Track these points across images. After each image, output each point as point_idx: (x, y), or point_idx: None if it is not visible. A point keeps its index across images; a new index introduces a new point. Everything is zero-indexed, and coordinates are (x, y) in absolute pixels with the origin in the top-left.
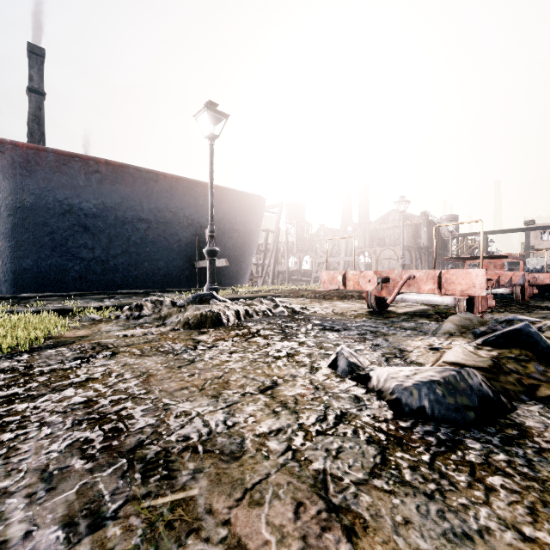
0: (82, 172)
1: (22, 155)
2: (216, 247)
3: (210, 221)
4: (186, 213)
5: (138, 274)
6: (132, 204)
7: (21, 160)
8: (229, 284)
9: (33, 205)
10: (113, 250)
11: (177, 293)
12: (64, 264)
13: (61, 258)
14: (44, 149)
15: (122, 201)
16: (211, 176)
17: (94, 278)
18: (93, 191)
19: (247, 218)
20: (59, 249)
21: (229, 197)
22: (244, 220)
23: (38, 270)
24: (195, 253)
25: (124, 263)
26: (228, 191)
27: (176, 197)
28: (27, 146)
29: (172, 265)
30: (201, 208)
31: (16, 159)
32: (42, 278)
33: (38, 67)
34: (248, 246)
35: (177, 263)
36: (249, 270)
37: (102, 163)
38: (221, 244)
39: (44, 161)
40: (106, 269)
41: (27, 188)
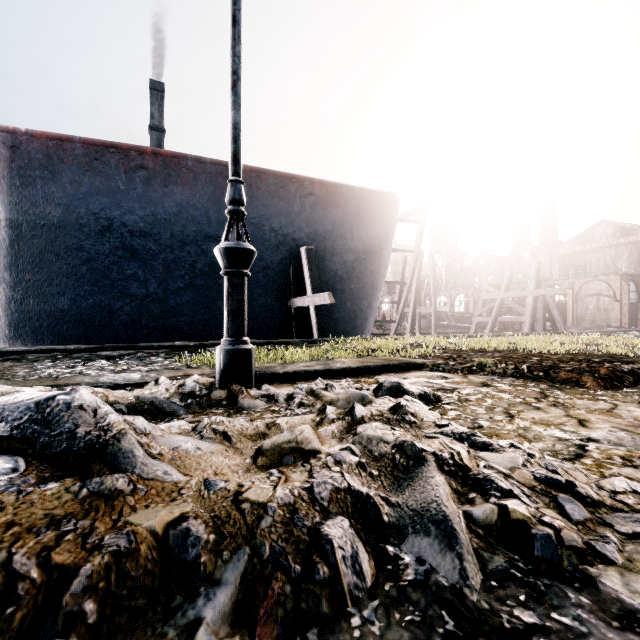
0: (122, 169)
1: (41, 150)
2: (244, 242)
3: (232, 173)
4: (273, 225)
5: (210, 318)
6: (194, 213)
7: (40, 156)
8: (344, 333)
9: (61, 221)
10: (172, 283)
11: (207, 353)
12: (110, 303)
13: (105, 295)
14: (69, 139)
15: (179, 210)
16: (234, 55)
17: (151, 324)
18: (138, 196)
19: (369, 231)
20: (102, 283)
21: (339, 197)
22: (364, 234)
23: (78, 312)
24: (290, 286)
25: (189, 302)
26: (338, 188)
27: (258, 200)
28: (48, 136)
29: (257, 304)
30: (297, 217)
31: (34, 155)
32: (85, 323)
33: (158, 103)
34: (372, 274)
35: (264, 301)
36: (374, 311)
37: (148, 154)
38: (329, 272)
39: (69, 155)
40: (165, 310)
41: (52, 197)
